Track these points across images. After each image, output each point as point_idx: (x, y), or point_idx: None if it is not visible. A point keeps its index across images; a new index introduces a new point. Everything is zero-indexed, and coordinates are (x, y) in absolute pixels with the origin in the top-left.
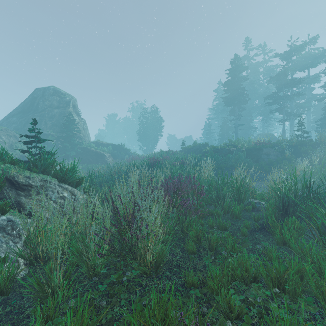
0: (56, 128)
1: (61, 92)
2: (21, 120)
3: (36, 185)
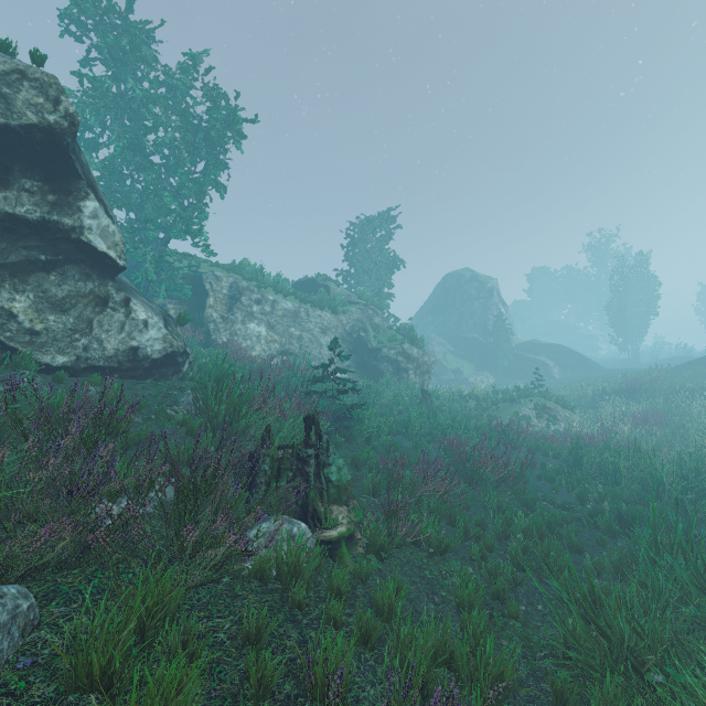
0: (479, 328)
1: (480, 277)
2: (438, 321)
3: (554, 409)
